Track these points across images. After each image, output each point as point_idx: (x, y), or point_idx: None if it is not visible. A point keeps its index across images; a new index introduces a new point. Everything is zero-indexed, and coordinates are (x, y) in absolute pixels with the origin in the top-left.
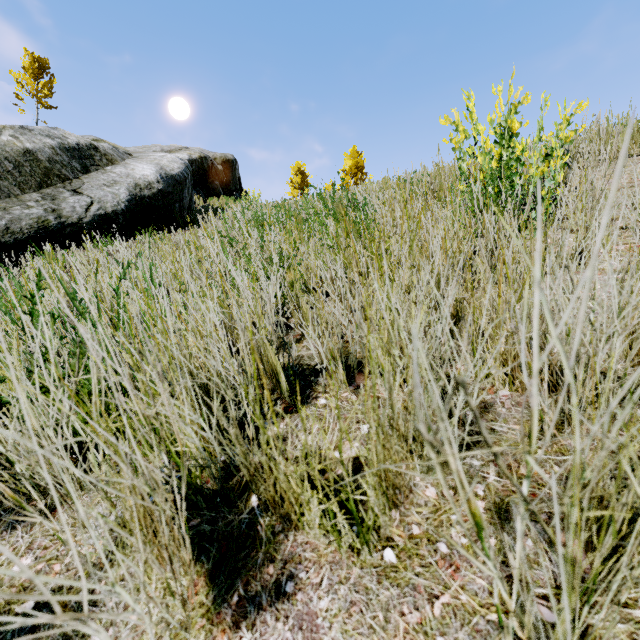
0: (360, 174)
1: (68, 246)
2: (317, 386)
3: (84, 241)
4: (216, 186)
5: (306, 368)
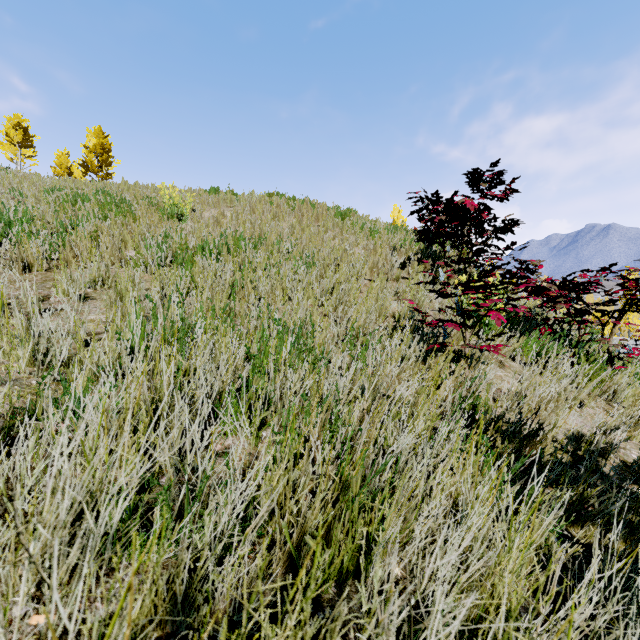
0: (107, 156)
1: None
2: None
3: None
4: None
5: None
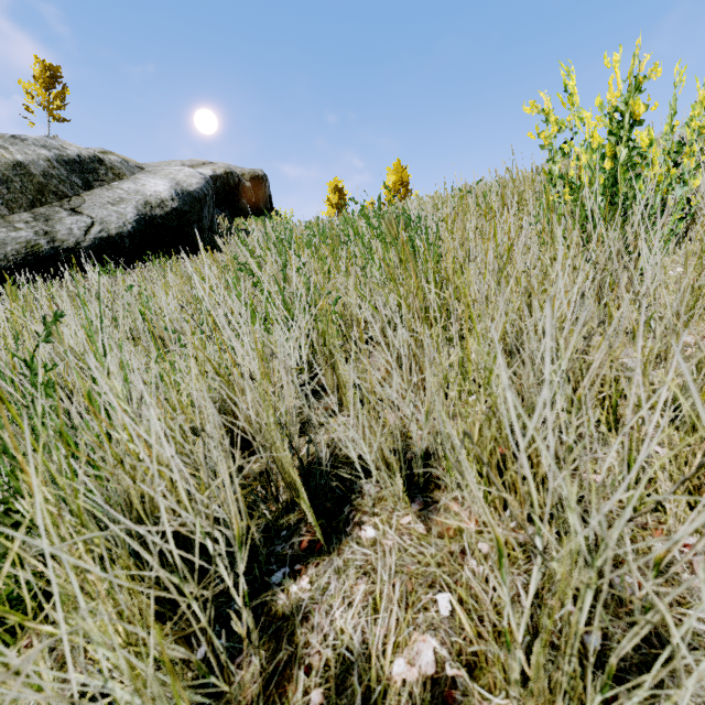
0: (405, 191)
1: (63, 275)
2: (361, 499)
3: (83, 269)
4: (243, 205)
5: (344, 463)
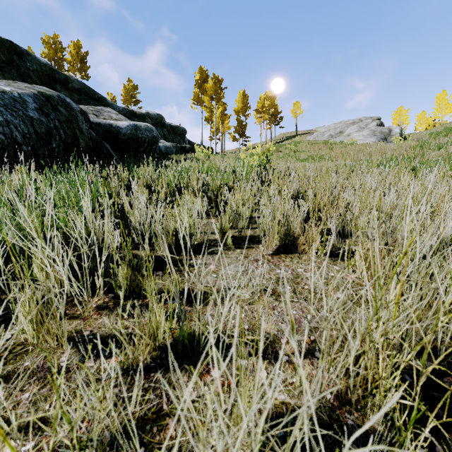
0: (448, 104)
1: None
2: None
3: None
4: None
5: None
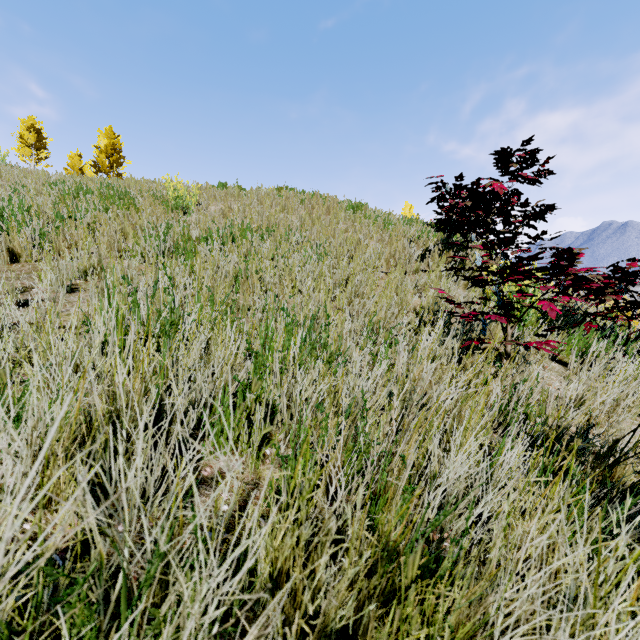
0: (118, 156)
1: None
2: None
3: None
4: None
5: None
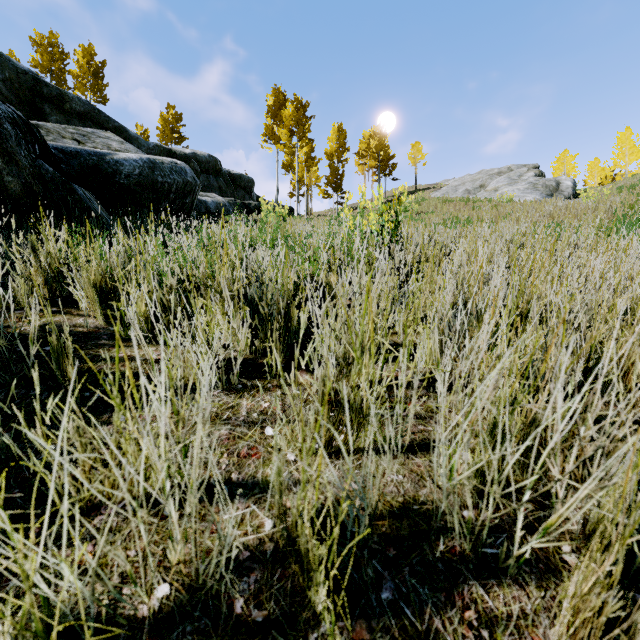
0: (634, 147)
1: None
2: None
3: None
4: None
5: None
